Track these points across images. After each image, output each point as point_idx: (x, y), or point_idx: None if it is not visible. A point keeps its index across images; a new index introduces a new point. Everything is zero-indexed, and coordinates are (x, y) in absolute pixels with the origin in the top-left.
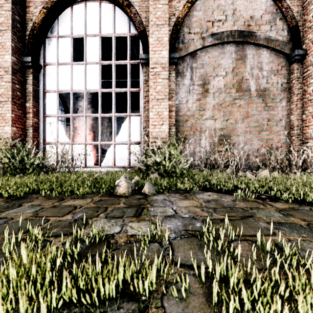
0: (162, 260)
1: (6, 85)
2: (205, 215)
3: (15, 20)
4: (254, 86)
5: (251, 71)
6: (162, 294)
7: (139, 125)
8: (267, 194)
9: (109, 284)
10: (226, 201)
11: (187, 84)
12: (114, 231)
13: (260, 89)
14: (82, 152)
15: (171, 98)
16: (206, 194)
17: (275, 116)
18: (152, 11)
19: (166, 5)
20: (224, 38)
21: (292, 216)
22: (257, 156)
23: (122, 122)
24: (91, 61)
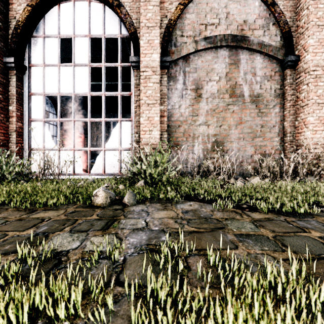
0: (106, 280)
1: None
2: (175, 228)
3: None
4: (248, 92)
5: (245, 76)
6: (88, 319)
7: (130, 130)
8: (249, 203)
9: (23, 311)
10: (205, 212)
11: (179, 88)
12: (72, 246)
13: (253, 94)
14: (70, 159)
15: (163, 102)
16: (187, 204)
17: (268, 122)
18: (143, 12)
19: (156, 6)
20: (217, 42)
21: (263, 228)
22: (250, 163)
23: None
24: (80, 63)
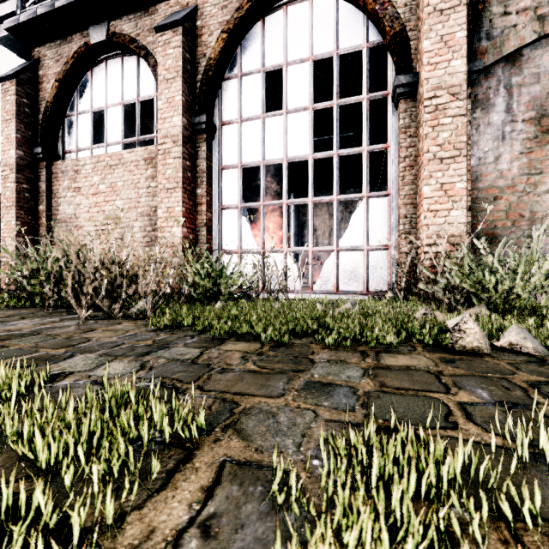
0: None
1: (175, 163)
2: None
3: (185, 60)
4: None
5: None
6: None
7: (386, 214)
8: None
9: None
10: None
11: (496, 122)
12: None
13: None
14: (280, 267)
15: None
16: None
17: None
18: None
19: None
20: None
21: None
22: None
23: (303, 215)
24: (296, 107)
